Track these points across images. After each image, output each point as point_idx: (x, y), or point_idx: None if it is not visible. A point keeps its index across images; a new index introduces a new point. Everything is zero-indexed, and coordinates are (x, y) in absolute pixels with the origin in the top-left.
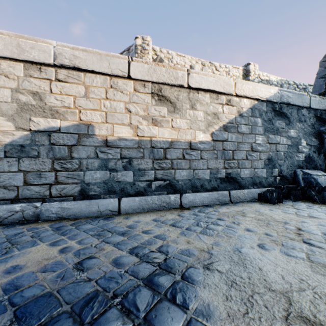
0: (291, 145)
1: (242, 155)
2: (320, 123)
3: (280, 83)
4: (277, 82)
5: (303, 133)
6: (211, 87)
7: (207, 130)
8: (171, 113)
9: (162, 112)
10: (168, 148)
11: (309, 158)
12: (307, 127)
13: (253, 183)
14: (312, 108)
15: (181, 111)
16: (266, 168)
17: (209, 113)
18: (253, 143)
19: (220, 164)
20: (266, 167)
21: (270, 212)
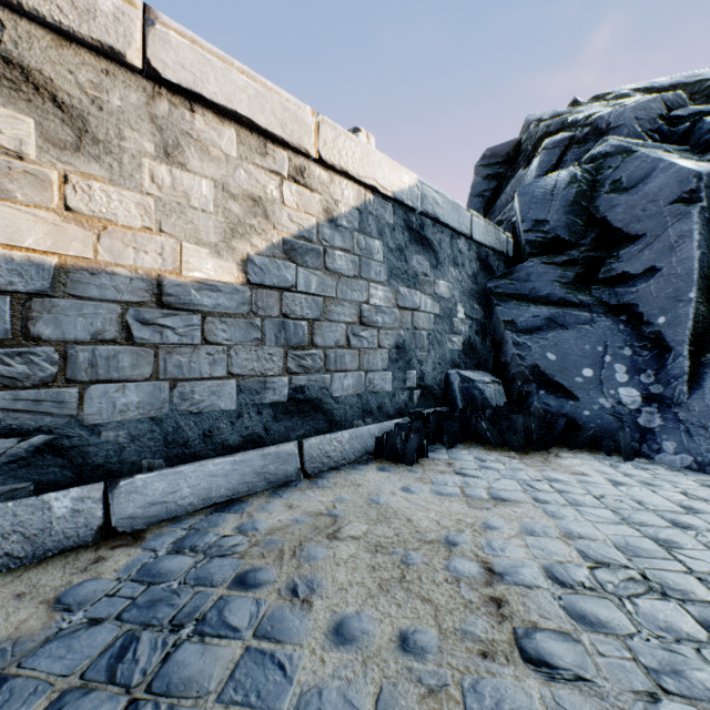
0: (441, 317)
1: (336, 335)
2: (486, 273)
3: None
4: None
5: (460, 290)
6: (242, 108)
7: (227, 248)
8: (64, 152)
9: (7, 133)
10: (43, 294)
11: (470, 346)
12: (467, 279)
13: (364, 409)
14: (475, 239)
15: (116, 156)
16: (393, 370)
17: (236, 193)
18: (364, 305)
19: (274, 360)
20: (393, 367)
21: (406, 498)
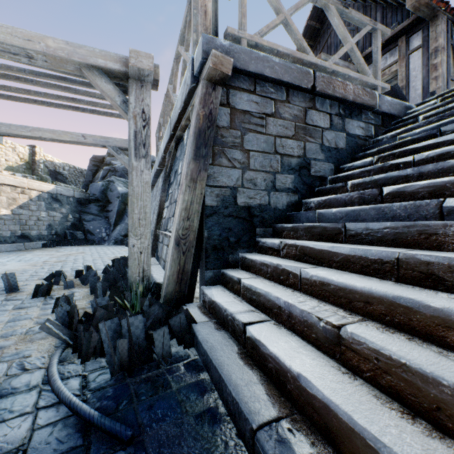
0: (63, 217)
1: (32, 223)
2: (81, 205)
3: (63, 166)
4: (61, 164)
5: (71, 211)
6: (12, 184)
7: (9, 208)
8: None
9: None
10: None
11: (74, 224)
12: (73, 207)
13: (40, 238)
14: (76, 197)
15: None
16: (48, 230)
17: (11, 198)
18: (40, 216)
19: (18, 228)
20: (48, 229)
21: (48, 249)
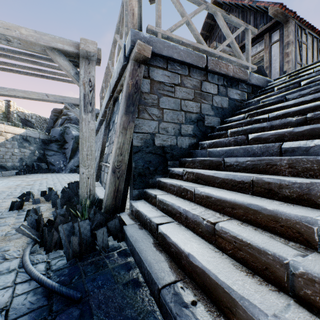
0: (32, 153)
1: (8, 157)
2: (45, 144)
3: (31, 115)
4: (29, 114)
5: (37, 148)
6: None
7: None
8: None
9: None
10: None
11: (40, 158)
12: (39, 146)
13: (13, 168)
14: (41, 138)
15: None
16: (20, 162)
17: None
18: (13, 152)
19: None
20: (20, 162)
21: (20, 176)
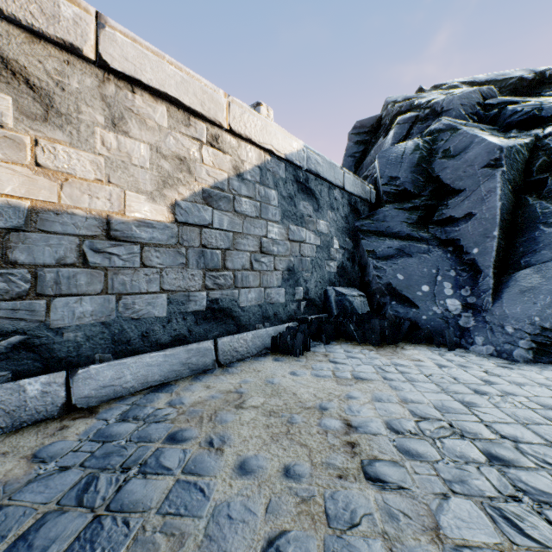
0: (321, 247)
1: (243, 261)
2: (355, 215)
3: None
4: None
5: (336, 228)
6: (171, 91)
7: (160, 195)
8: (35, 122)
9: None
10: (18, 229)
11: (343, 269)
12: (341, 220)
13: (263, 316)
14: (346, 190)
15: (75, 126)
16: (286, 287)
17: (167, 154)
18: (263, 238)
19: (196, 279)
20: (286, 284)
21: (293, 379)
